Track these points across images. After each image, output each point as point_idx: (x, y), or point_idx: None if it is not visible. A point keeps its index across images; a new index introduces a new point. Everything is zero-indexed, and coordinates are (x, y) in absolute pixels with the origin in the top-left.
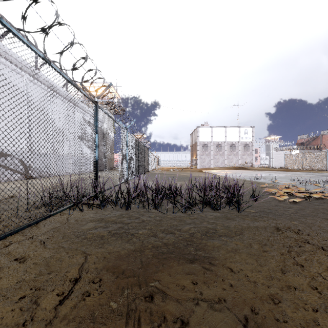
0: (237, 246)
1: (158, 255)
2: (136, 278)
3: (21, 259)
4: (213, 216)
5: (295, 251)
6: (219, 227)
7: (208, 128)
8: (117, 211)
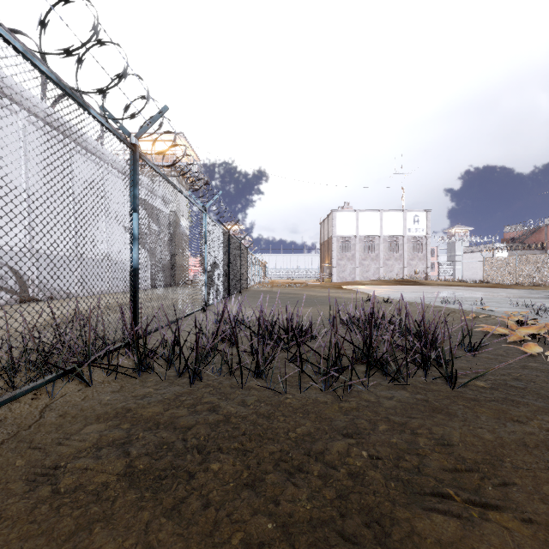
0: (513, 538)
1: None
2: None
3: None
4: (397, 402)
5: None
6: (423, 445)
7: (351, 213)
8: (169, 384)
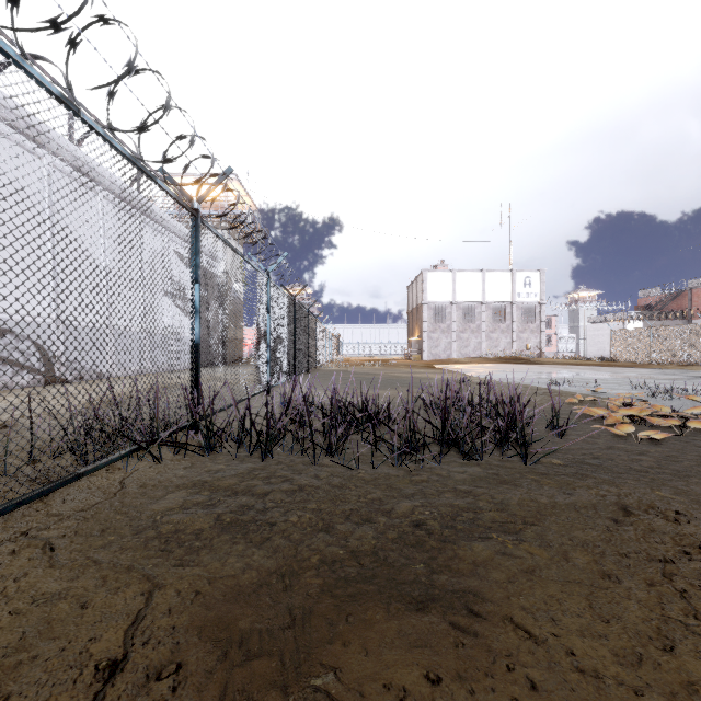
0: (533, 558)
1: (336, 589)
2: (275, 661)
3: None
4: (467, 475)
5: (682, 574)
6: (482, 506)
7: (446, 273)
8: (240, 462)
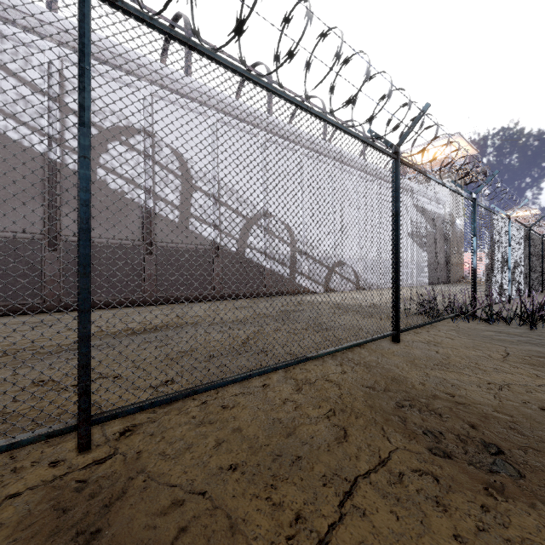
0: None
1: None
2: None
3: (448, 338)
4: None
5: None
6: None
7: None
8: (514, 328)
